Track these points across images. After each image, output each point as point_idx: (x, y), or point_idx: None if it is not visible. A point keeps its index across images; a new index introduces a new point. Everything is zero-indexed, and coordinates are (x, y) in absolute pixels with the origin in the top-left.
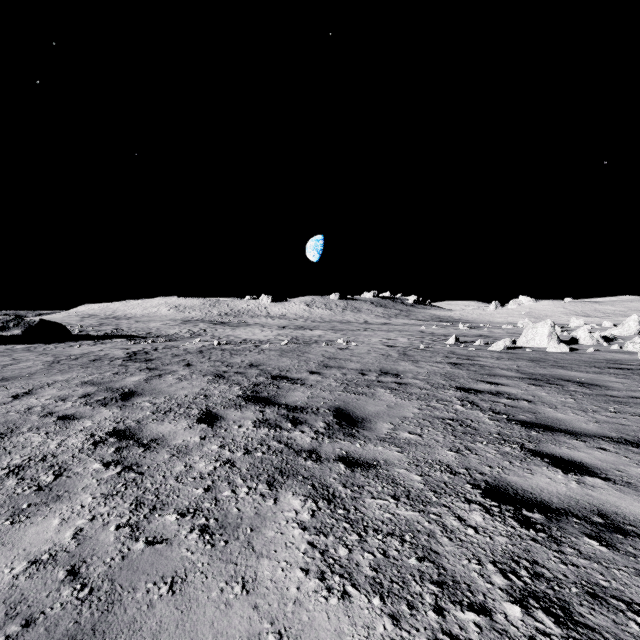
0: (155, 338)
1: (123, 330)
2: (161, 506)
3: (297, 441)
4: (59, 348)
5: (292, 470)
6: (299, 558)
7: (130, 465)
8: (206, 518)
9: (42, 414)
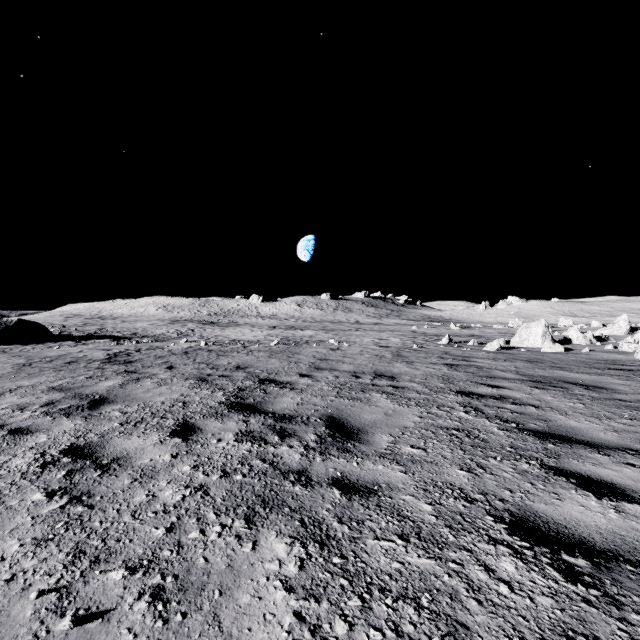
0: (140, 338)
1: (107, 330)
2: (106, 556)
3: (284, 459)
4: (37, 349)
5: (277, 499)
6: None
7: (79, 495)
8: (162, 575)
9: None
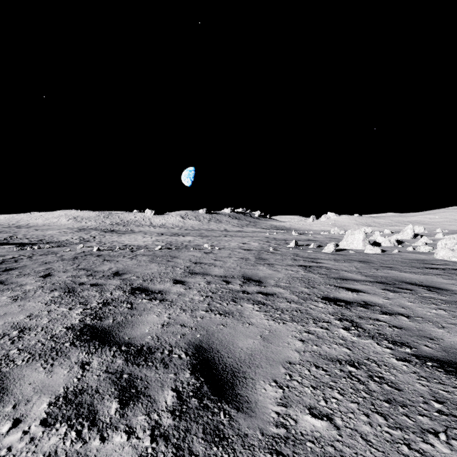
0: (45, 244)
1: (17, 237)
2: None
3: None
4: None
5: None
6: None
7: None
8: None
9: None
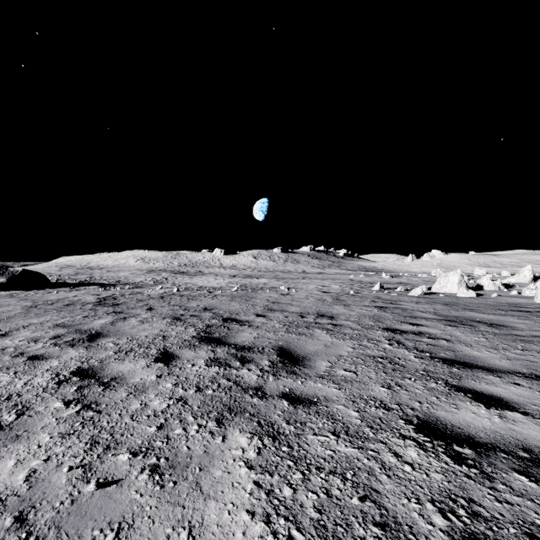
0: (123, 285)
1: (96, 278)
2: (115, 445)
3: (244, 379)
4: (39, 294)
5: (240, 407)
6: (245, 499)
7: (89, 403)
8: (157, 457)
9: (14, 354)
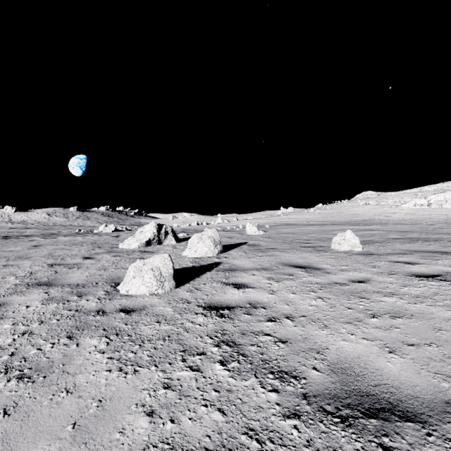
0: None
1: None
2: None
3: None
4: None
5: None
6: None
7: None
8: None
9: None
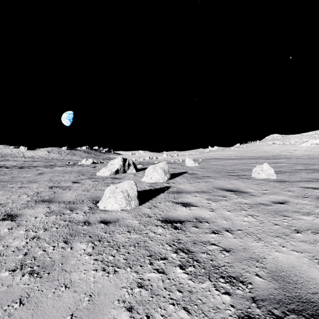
0: None
1: None
2: None
3: None
4: None
5: None
6: None
7: None
8: None
9: None
